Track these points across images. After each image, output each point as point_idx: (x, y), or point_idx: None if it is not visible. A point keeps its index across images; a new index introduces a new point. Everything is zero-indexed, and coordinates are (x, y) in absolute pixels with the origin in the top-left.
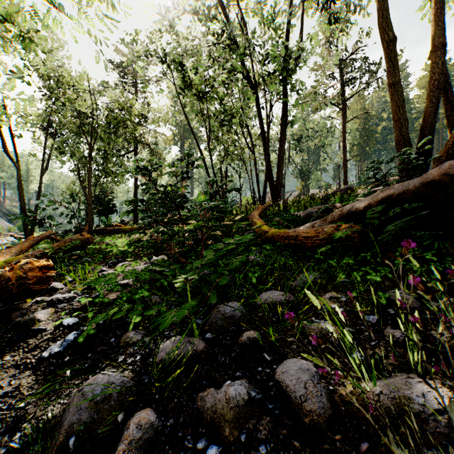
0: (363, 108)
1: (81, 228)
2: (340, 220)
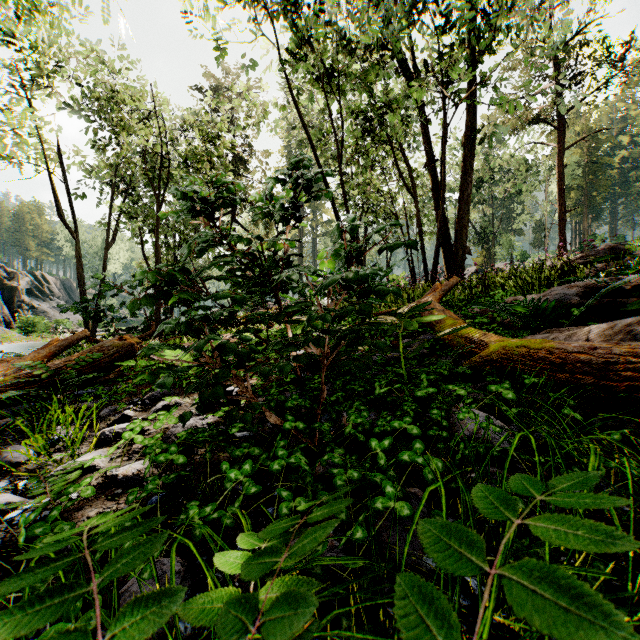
0: (587, 130)
1: (150, 324)
2: None
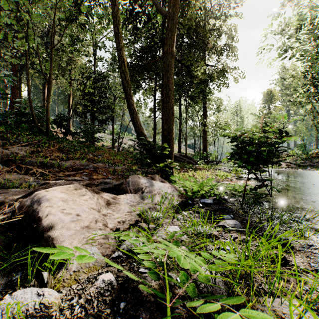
0: None
1: None
2: None
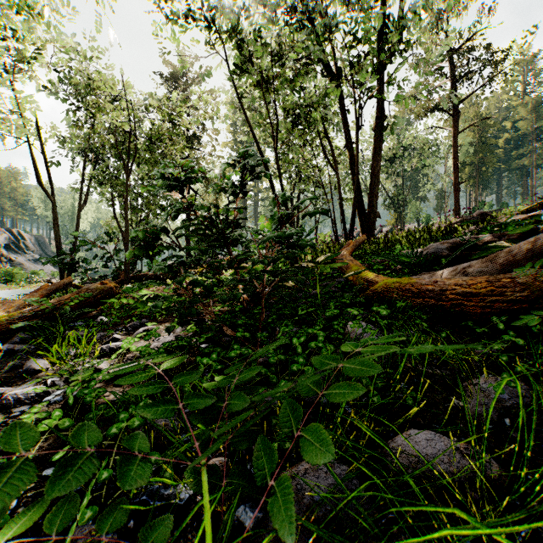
0: (478, 116)
1: (119, 274)
2: (533, 260)
